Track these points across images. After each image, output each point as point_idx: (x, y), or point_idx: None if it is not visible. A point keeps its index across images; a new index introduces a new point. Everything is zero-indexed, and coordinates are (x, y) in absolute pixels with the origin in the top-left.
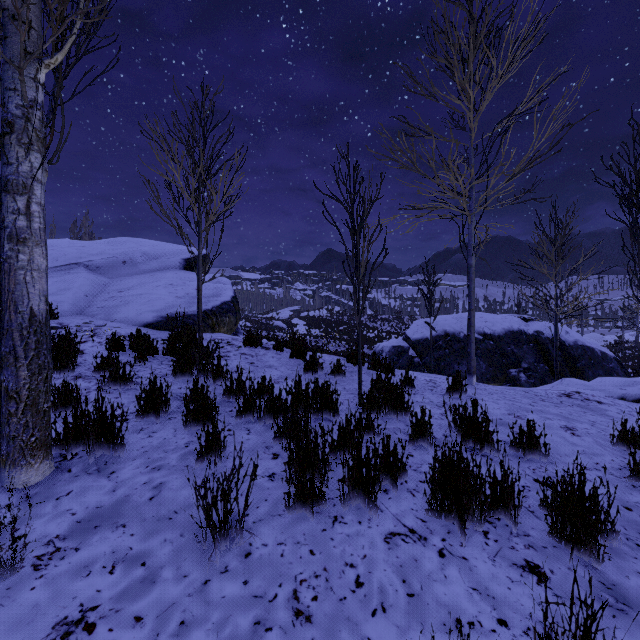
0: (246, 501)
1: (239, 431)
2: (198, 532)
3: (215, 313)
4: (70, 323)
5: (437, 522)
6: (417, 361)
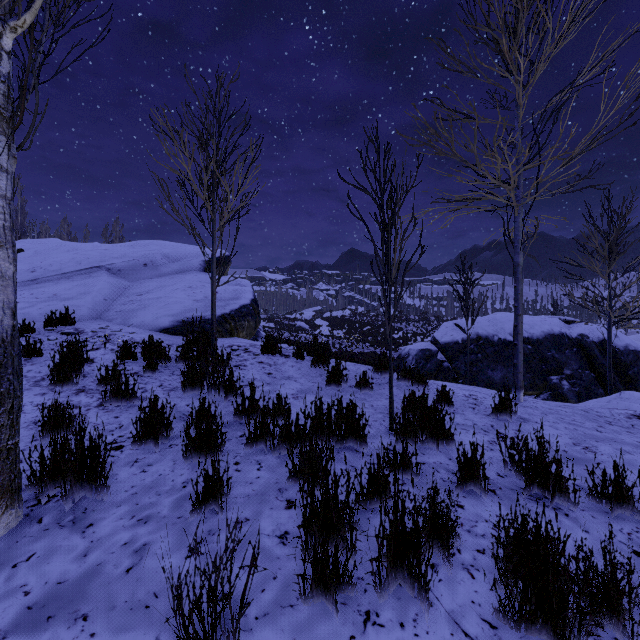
0: (242, 603)
1: (248, 465)
2: (180, 633)
3: (233, 317)
4: (86, 328)
5: (512, 629)
6: (446, 366)
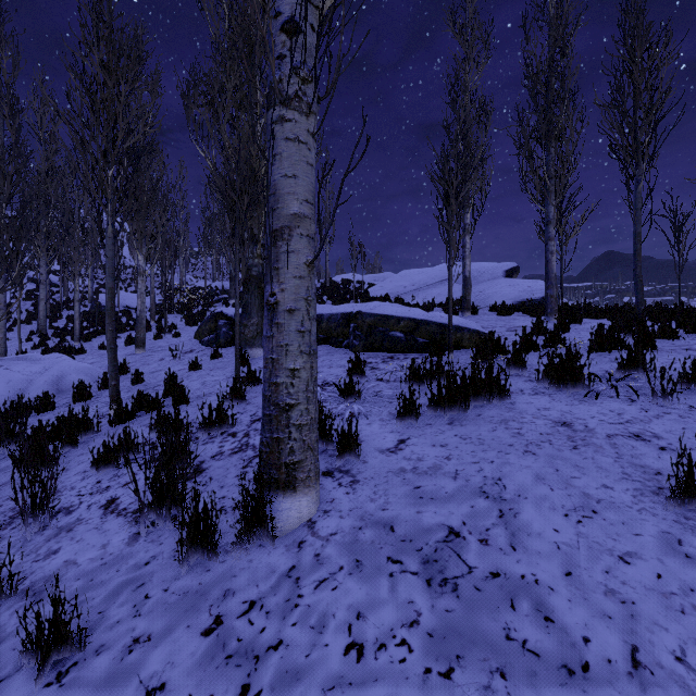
0: None
1: None
2: None
3: None
4: None
5: None
6: None
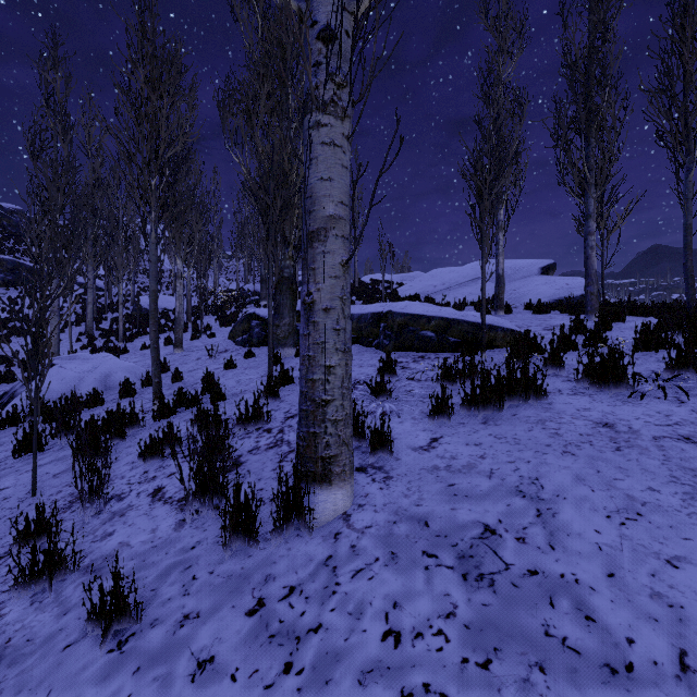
0: None
1: None
2: None
3: None
4: None
5: None
6: None
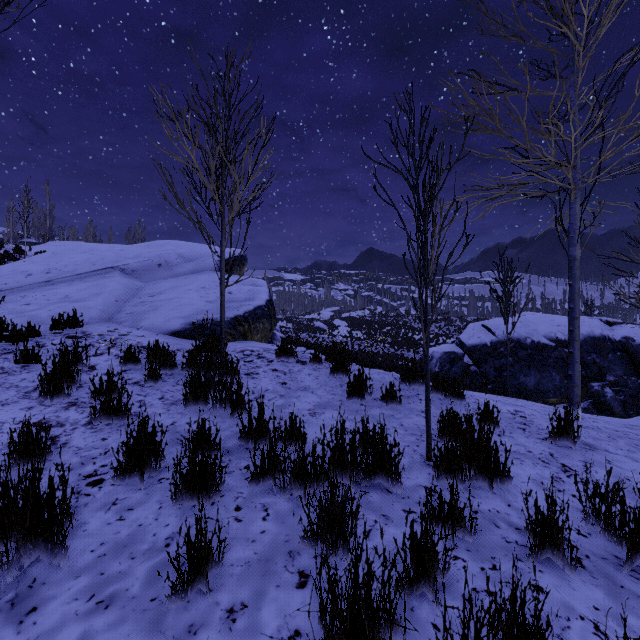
0: None
1: (252, 511)
2: None
3: (247, 319)
4: (94, 331)
5: None
6: (473, 370)
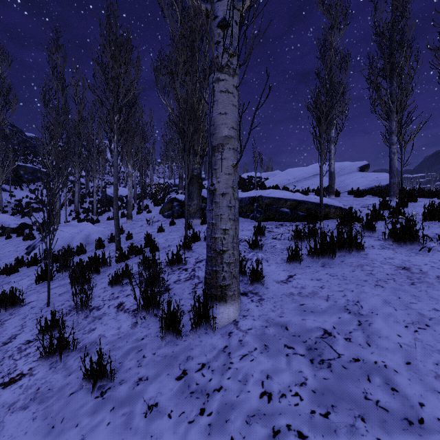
0: None
1: None
2: None
3: None
4: None
5: None
6: None
